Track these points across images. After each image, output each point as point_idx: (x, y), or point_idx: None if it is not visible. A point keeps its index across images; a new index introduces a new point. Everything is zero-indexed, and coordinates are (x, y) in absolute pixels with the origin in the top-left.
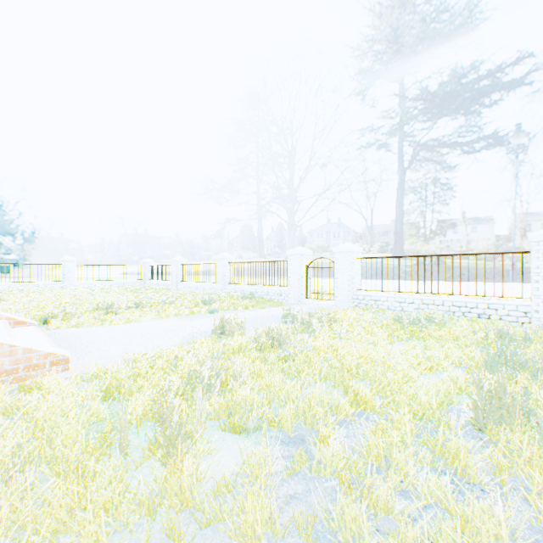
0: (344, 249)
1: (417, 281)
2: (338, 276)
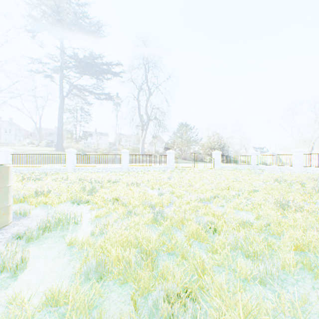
0: (4, 150)
1: (36, 162)
2: (1, 161)
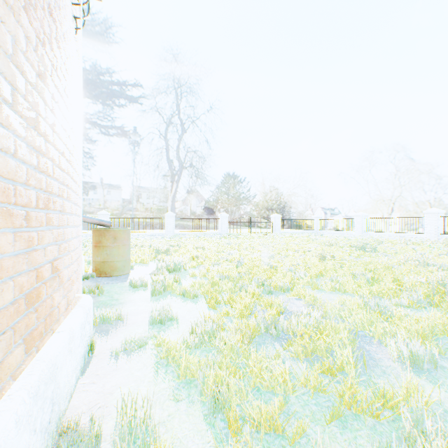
0: None
1: None
2: None
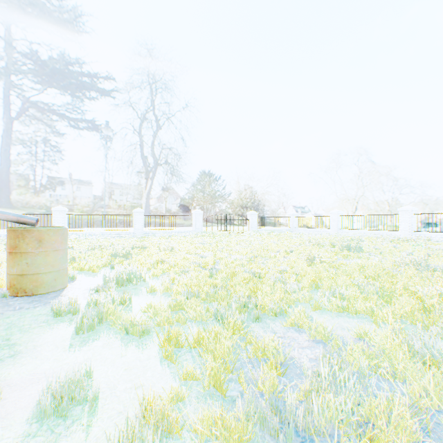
0: None
1: (4, 226)
2: None
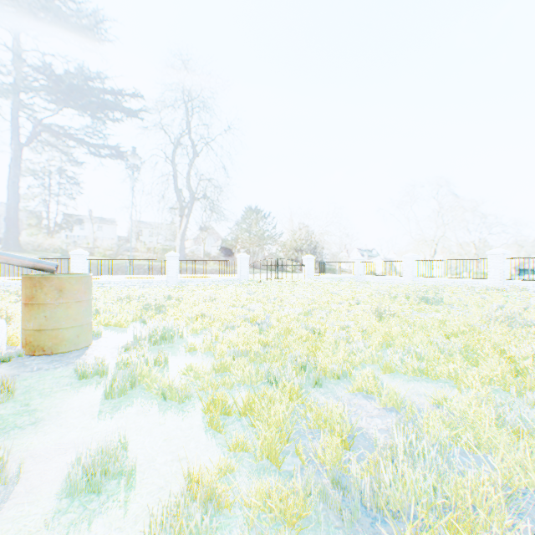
0: None
1: (14, 273)
2: None
